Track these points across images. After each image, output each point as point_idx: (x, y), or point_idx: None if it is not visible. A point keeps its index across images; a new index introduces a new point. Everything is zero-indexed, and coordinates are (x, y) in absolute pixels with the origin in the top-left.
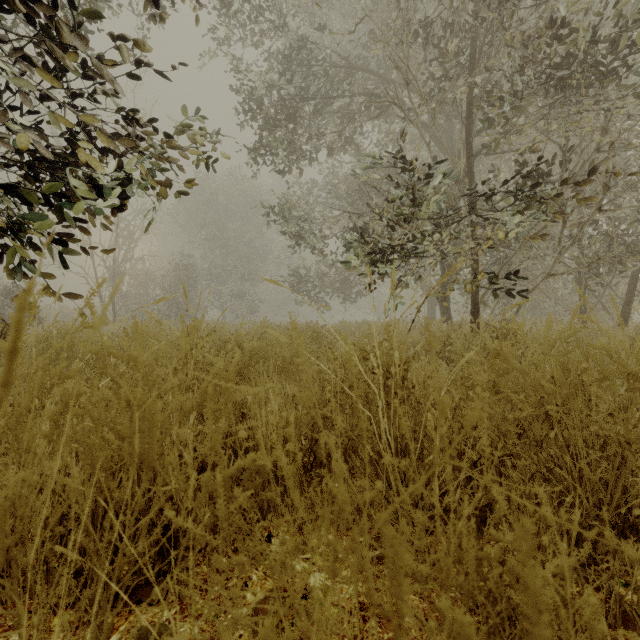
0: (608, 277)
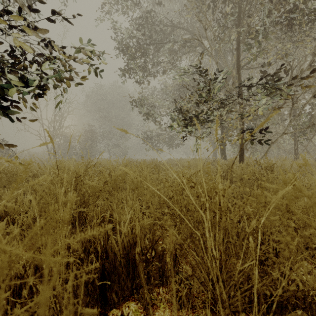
0: (310, 135)
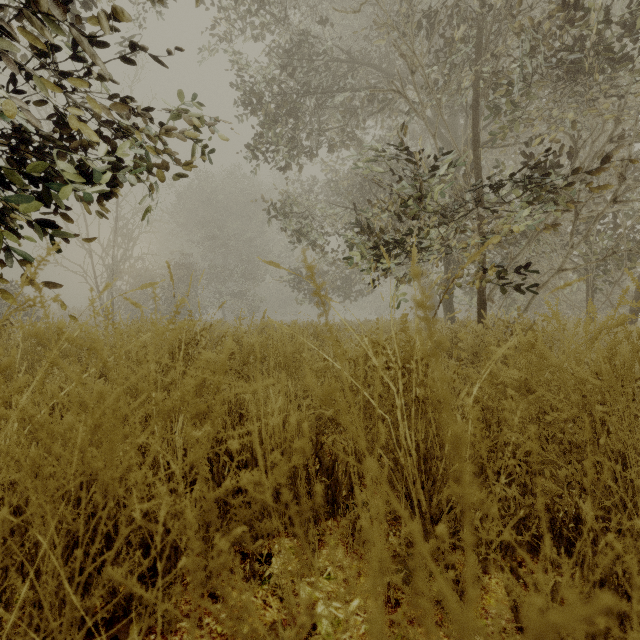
0: (616, 274)
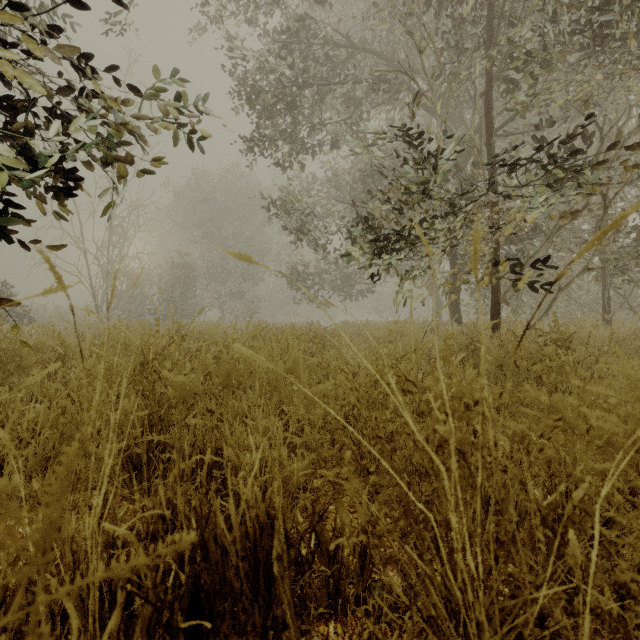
0: (635, 274)
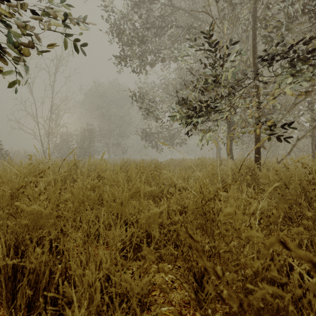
0: None
